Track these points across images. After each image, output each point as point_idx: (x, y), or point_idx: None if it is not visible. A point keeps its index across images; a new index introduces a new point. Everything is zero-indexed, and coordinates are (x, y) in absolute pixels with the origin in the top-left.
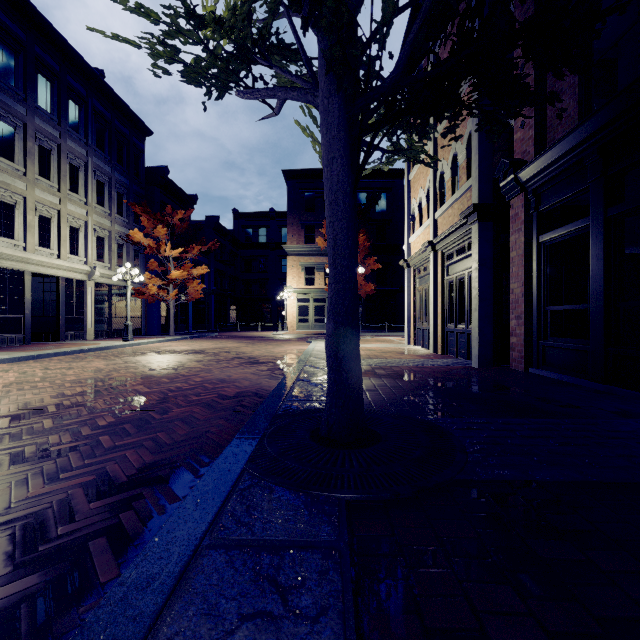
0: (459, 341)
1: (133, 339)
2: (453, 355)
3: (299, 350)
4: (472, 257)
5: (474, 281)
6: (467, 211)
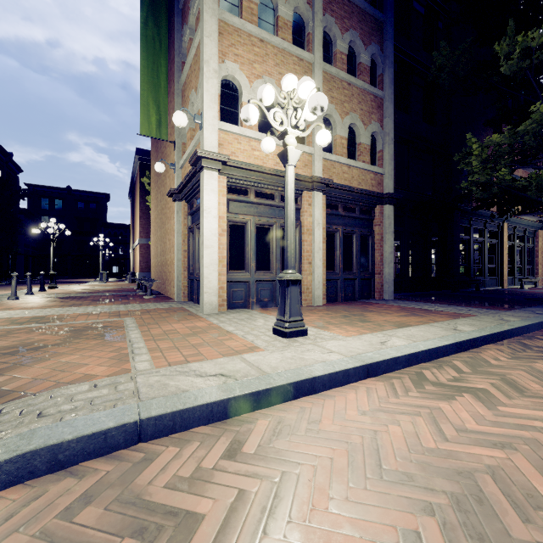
0: (345, 287)
1: None
2: (335, 301)
3: (445, 375)
4: (388, 226)
5: (390, 243)
6: (396, 196)
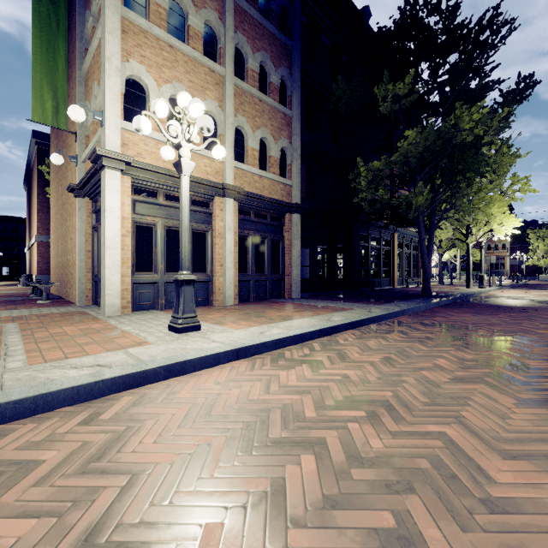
0: (257, 287)
1: None
2: (247, 301)
3: (299, 353)
4: (296, 232)
5: (298, 247)
6: (303, 206)
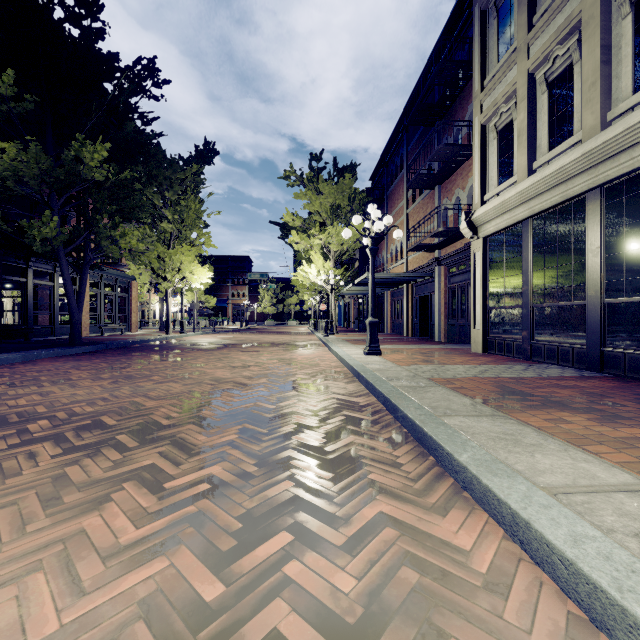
0: None
1: None
2: None
3: None
4: None
5: None
6: None
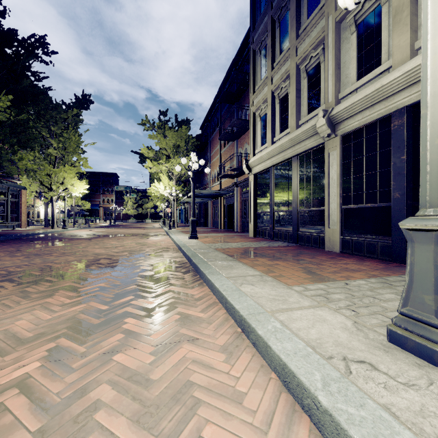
0: None
1: (437, 348)
2: None
3: None
4: None
5: None
6: None
